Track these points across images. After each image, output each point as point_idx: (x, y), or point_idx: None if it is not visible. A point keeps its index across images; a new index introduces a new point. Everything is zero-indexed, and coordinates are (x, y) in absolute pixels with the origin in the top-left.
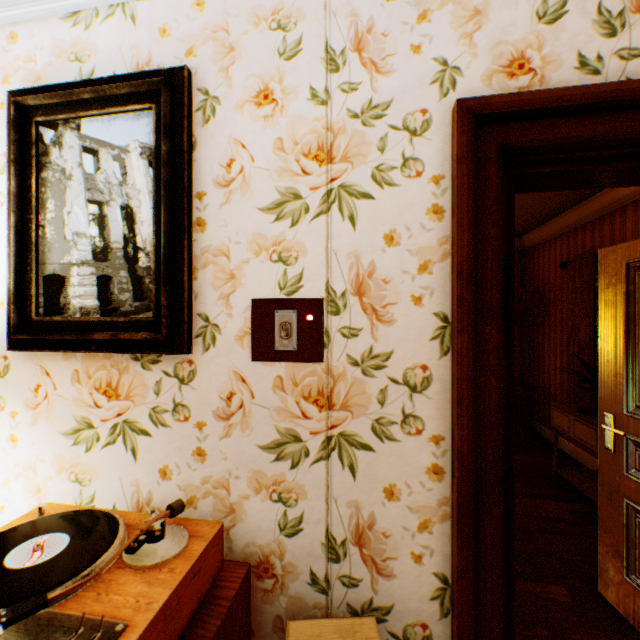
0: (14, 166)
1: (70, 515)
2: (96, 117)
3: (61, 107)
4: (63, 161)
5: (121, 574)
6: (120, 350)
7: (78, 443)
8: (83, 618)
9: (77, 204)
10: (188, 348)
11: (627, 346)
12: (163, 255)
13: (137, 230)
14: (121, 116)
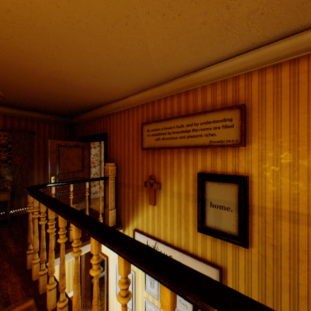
0: None
1: None
2: None
3: None
4: None
5: None
6: None
7: None
8: None
9: None
10: None
11: (58, 161)
12: None
13: None
14: None
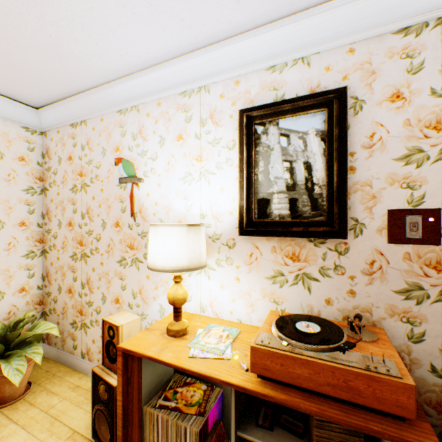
0: (245, 146)
1: (299, 315)
2: (287, 118)
3: (268, 115)
4: (268, 141)
5: (358, 342)
6: (304, 236)
7: (274, 283)
8: (371, 354)
9: (276, 163)
10: (346, 236)
11: None
12: (335, 187)
13: (313, 174)
14: (303, 116)
